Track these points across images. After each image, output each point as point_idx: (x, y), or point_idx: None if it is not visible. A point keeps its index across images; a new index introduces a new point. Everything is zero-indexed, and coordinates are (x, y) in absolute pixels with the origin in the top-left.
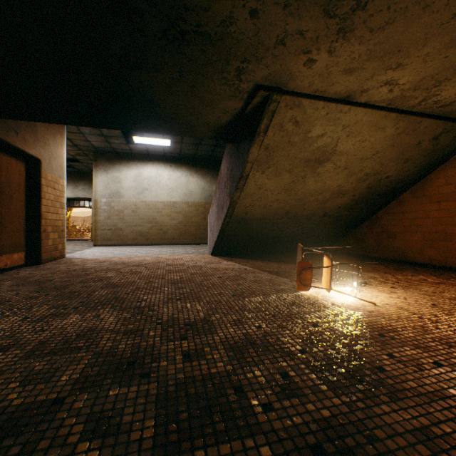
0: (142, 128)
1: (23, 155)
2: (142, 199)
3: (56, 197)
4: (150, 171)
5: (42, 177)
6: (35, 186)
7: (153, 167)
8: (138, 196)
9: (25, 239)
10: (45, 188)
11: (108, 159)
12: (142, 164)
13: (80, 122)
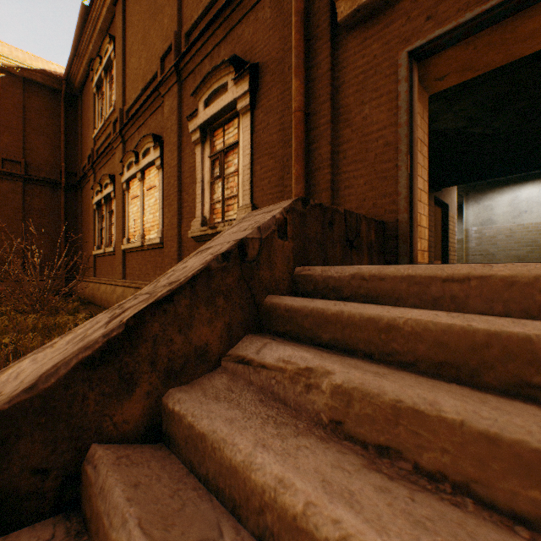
0: (537, 169)
1: (440, 204)
2: (517, 222)
3: (452, 227)
4: (528, 192)
5: (448, 215)
6: (444, 222)
7: (532, 186)
8: (512, 220)
9: (440, 253)
10: (449, 222)
11: (478, 191)
12: (518, 187)
13: (488, 178)
